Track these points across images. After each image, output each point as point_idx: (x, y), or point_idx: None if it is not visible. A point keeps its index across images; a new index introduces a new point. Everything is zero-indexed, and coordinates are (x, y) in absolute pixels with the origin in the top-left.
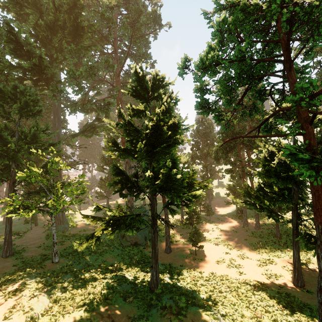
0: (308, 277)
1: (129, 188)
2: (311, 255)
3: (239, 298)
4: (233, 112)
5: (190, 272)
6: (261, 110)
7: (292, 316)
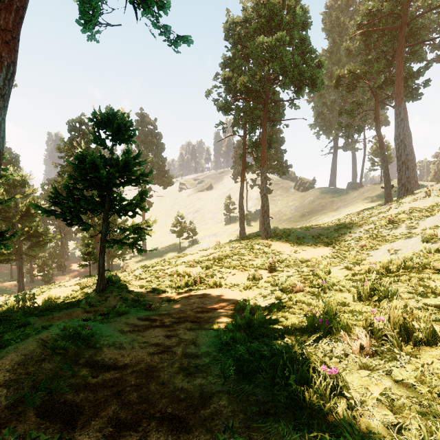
0: None
1: None
2: None
3: None
4: None
5: None
6: None
7: None
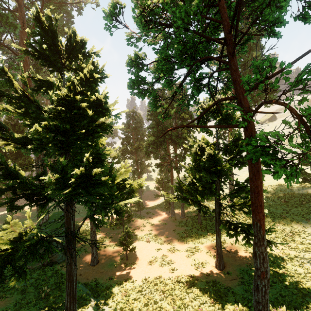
0: (226, 258)
1: (28, 197)
2: (225, 236)
3: (174, 303)
4: (172, 99)
5: (121, 285)
6: (196, 103)
7: (222, 309)
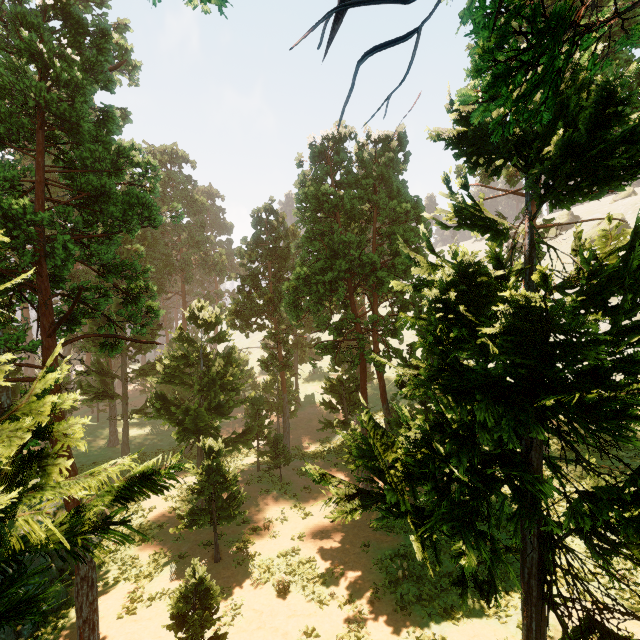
0: None
1: None
2: None
3: None
4: None
5: None
6: None
7: None
